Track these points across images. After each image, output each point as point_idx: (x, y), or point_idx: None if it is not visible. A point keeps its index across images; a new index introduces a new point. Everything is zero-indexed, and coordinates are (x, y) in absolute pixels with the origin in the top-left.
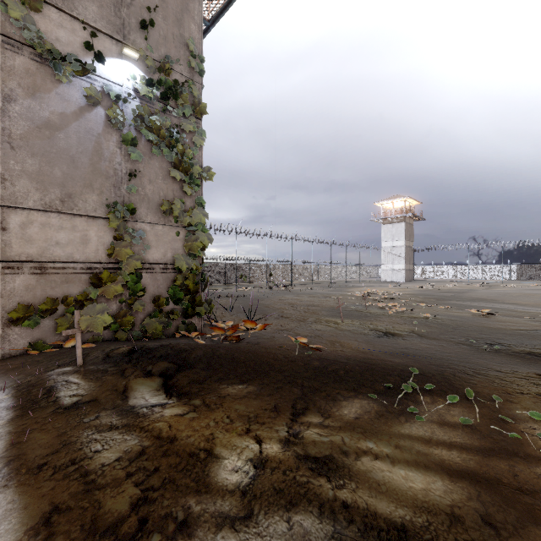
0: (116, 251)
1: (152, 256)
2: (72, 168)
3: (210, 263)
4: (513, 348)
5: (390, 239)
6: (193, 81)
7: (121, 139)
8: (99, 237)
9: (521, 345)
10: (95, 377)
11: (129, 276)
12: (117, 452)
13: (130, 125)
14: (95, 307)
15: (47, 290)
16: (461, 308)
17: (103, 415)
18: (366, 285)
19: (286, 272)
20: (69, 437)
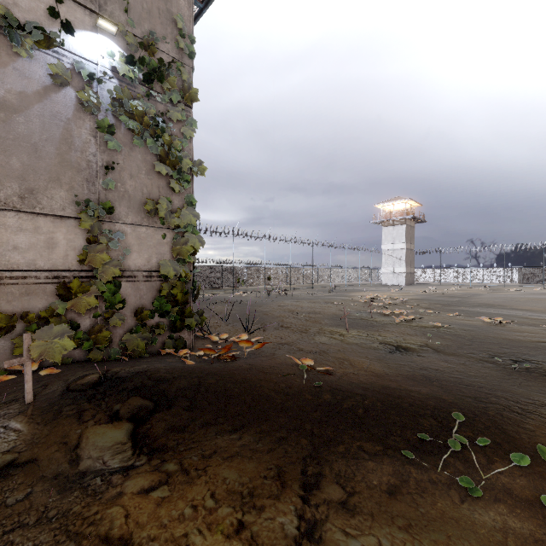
0: (89, 257)
1: (134, 262)
2: (34, 158)
3: (207, 266)
4: (544, 367)
5: (391, 242)
6: (182, 63)
7: (96, 125)
8: (68, 240)
9: None
10: (44, 423)
11: (106, 286)
12: None
13: (107, 110)
14: (52, 328)
15: (2, 304)
16: (470, 314)
17: (37, 492)
18: (367, 289)
19: (285, 275)
20: None
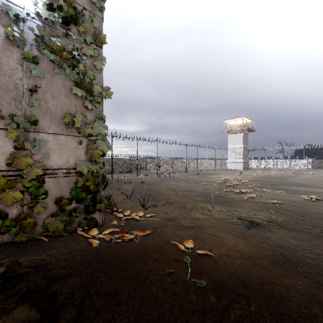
0: (16, 159)
1: (55, 162)
2: None
3: (121, 158)
4: None
5: (234, 143)
6: (94, 14)
7: (22, 56)
8: None
9: None
10: None
11: (30, 182)
12: None
13: (32, 45)
14: None
15: None
16: (291, 192)
17: None
18: (220, 172)
19: (169, 164)
20: None
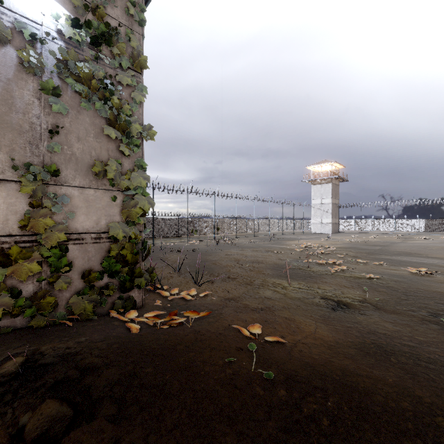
0: (31, 221)
1: (81, 225)
2: None
3: (165, 218)
4: None
5: (319, 197)
6: (131, 30)
7: (40, 87)
8: (9, 204)
9: None
10: None
11: (50, 250)
12: None
13: (52, 72)
14: None
15: None
16: (394, 263)
17: None
18: (300, 237)
19: (232, 225)
20: None
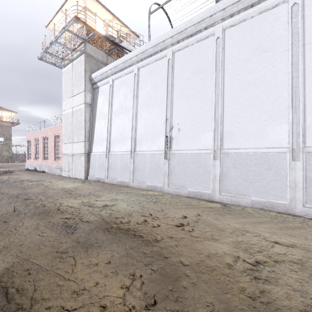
0: (1, 154)
1: (5, 154)
2: None
3: None
4: None
5: None
6: (10, 137)
7: (1, 145)
8: None
9: None
10: None
11: (2, 156)
12: None
13: (2, 143)
14: None
15: None
16: None
17: None
18: None
19: None
20: None
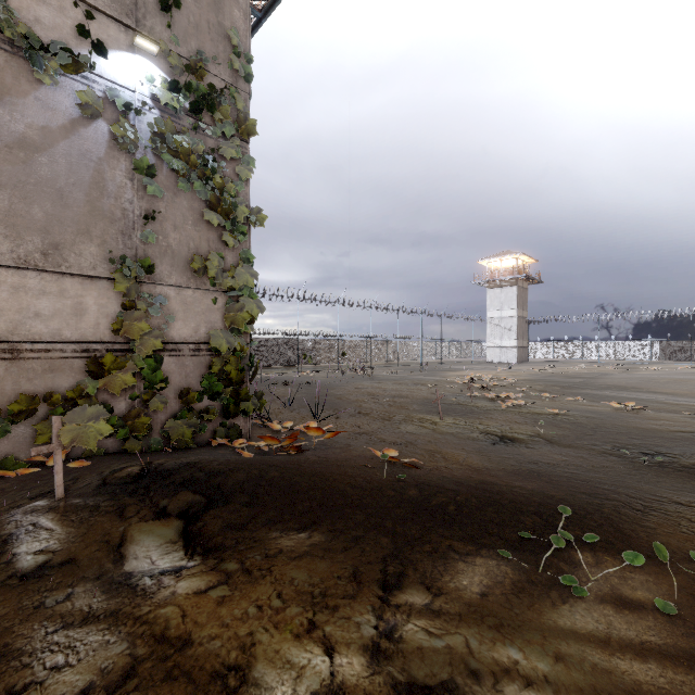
0: (125, 326)
1: (178, 333)
2: (59, 207)
3: (265, 339)
4: (681, 461)
5: (498, 308)
6: (236, 89)
7: (132, 166)
8: (100, 305)
9: (691, 455)
10: (80, 520)
11: (145, 362)
12: (87, 674)
13: (146, 147)
14: (86, 410)
15: (22, 382)
16: (596, 399)
17: (79, 592)
18: (467, 367)
19: (364, 350)
20: (15, 639)
